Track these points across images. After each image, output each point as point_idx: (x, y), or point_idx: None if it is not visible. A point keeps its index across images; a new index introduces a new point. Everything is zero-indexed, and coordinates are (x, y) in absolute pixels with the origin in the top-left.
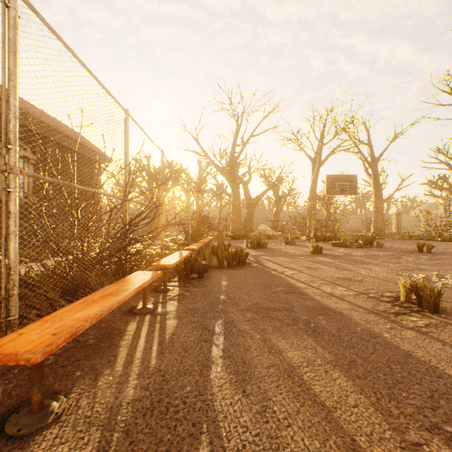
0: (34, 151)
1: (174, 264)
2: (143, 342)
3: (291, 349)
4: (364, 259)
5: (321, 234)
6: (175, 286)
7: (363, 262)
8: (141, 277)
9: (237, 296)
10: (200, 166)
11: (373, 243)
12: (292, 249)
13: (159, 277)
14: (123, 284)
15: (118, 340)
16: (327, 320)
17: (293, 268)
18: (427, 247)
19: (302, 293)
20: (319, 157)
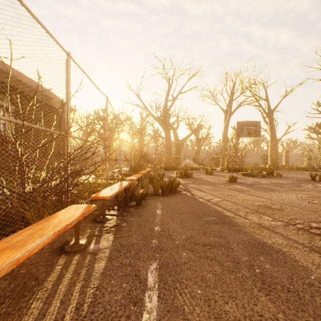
0: (12, 102)
1: (112, 195)
2: (56, 304)
3: (245, 320)
4: (273, 187)
5: (232, 167)
6: (114, 215)
7: (273, 190)
8: (70, 213)
9: (171, 228)
10: (142, 116)
11: (273, 173)
12: (211, 178)
13: (101, 205)
14: (42, 227)
15: (26, 301)
16: (271, 263)
17: (217, 195)
18: (319, 177)
19: (232, 223)
20: (230, 108)
